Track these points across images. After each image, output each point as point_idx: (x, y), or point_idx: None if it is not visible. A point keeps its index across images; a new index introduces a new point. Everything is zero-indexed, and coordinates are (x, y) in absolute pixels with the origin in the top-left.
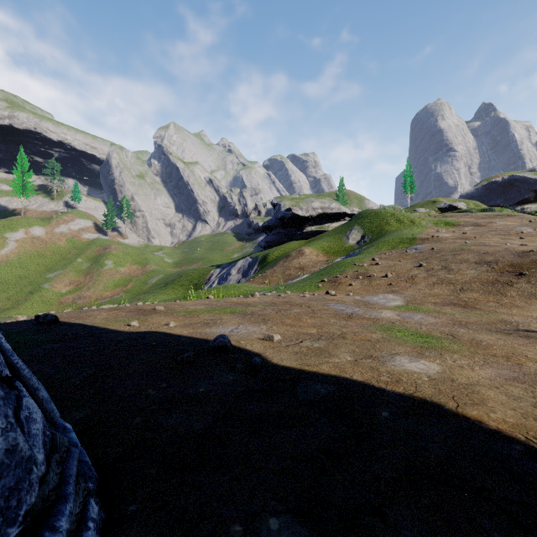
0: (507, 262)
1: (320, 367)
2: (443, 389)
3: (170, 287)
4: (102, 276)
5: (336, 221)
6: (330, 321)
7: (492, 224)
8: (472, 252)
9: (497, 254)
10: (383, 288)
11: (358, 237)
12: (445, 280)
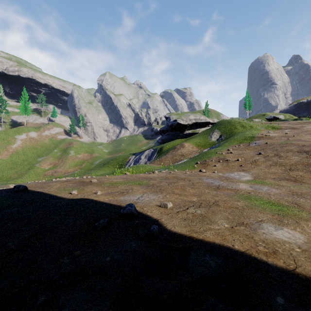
0: None
1: (205, 234)
2: None
3: (106, 166)
4: (68, 160)
5: (204, 127)
6: (205, 191)
7: (303, 127)
8: (294, 145)
9: None
10: (236, 168)
11: (217, 136)
12: (278, 163)
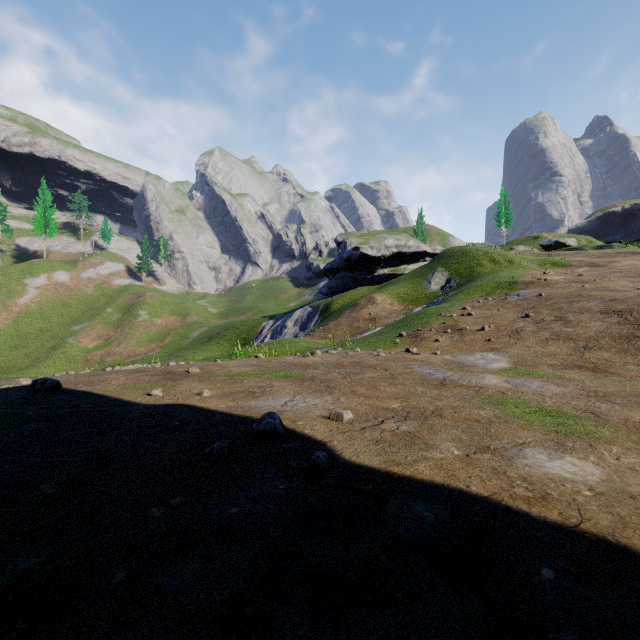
0: None
1: (416, 467)
2: (626, 516)
3: (214, 342)
4: (135, 329)
5: (415, 262)
6: (416, 390)
7: (615, 264)
8: (595, 298)
9: (630, 301)
10: (479, 344)
11: (442, 281)
12: (562, 335)
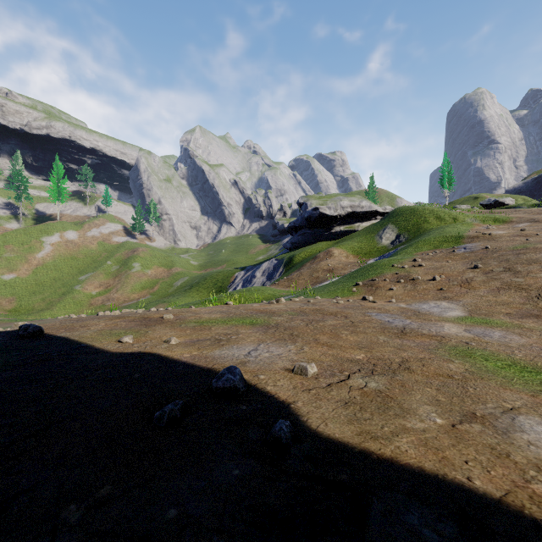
0: None
1: (397, 443)
2: None
3: (195, 289)
4: (130, 278)
5: (367, 220)
6: (378, 339)
7: None
8: (541, 250)
9: None
10: (431, 293)
11: (392, 236)
12: (513, 285)
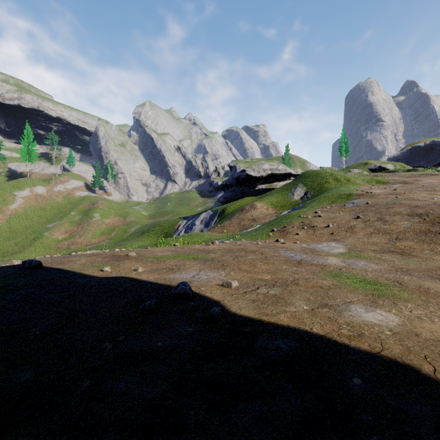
0: (437, 214)
1: (278, 317)
2: (411, 347)
3: (146, 235)
4: (91, 226)
5: (283, 180)
6: (282, 267)
7: (418, 182)
8: (404, 205)
9: (427, 207)
10: (325, 237)
11: (302, 193)
12: (382, 230)
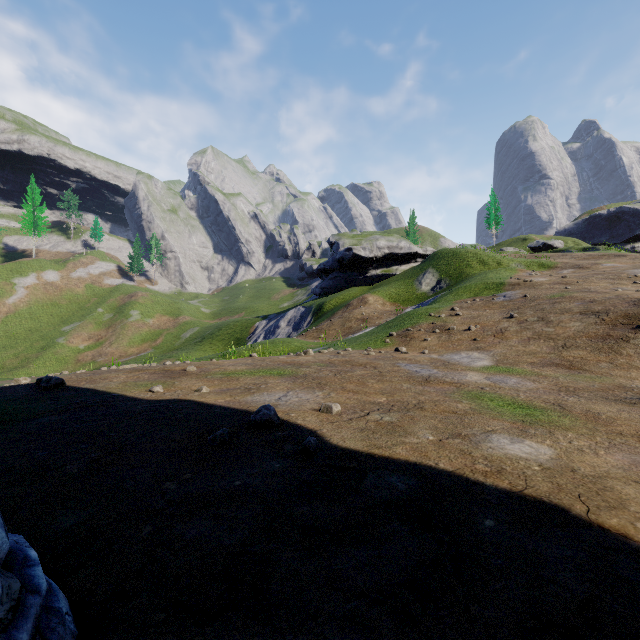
0: (620, 312)
1: (395, 449)
2: (563, 484)
3: (207, 342)
4: (127, 329)
5: (406, 262)
6: (402, 386)
7: (598, 266)
8: (575, 299)
9: (608, 302)
10: (465, 344)
11: (433, 282)
12: (543, 335)
